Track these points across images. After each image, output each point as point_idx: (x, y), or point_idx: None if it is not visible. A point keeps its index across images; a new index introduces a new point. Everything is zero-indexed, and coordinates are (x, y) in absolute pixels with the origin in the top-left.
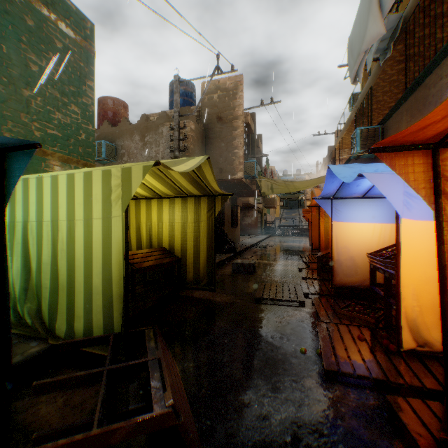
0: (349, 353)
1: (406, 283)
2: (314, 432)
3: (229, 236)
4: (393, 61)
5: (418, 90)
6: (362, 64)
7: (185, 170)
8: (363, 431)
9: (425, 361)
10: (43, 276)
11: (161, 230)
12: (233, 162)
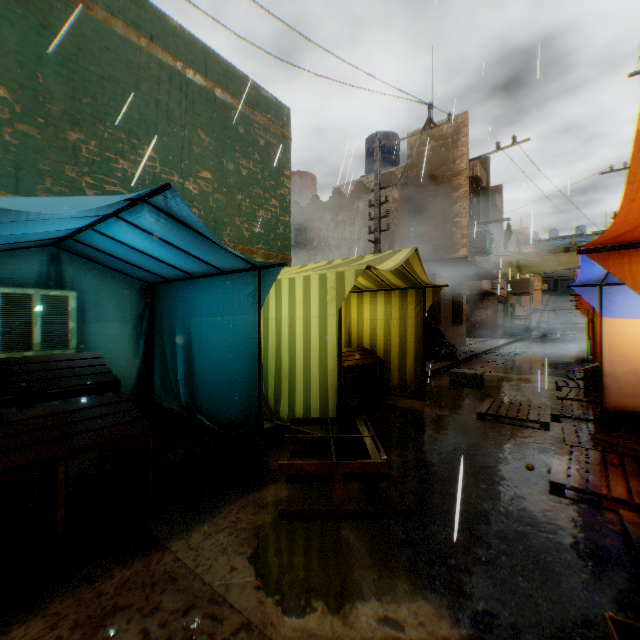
0: (589, 475)
1: None
2: (521, 521)
3: (448, 338)
4: None
5: None
6: None
7: (392, 267)
8: (578, 532)
9: None
10: (269, 366)
11: (361, 328)
12: (453, 236)
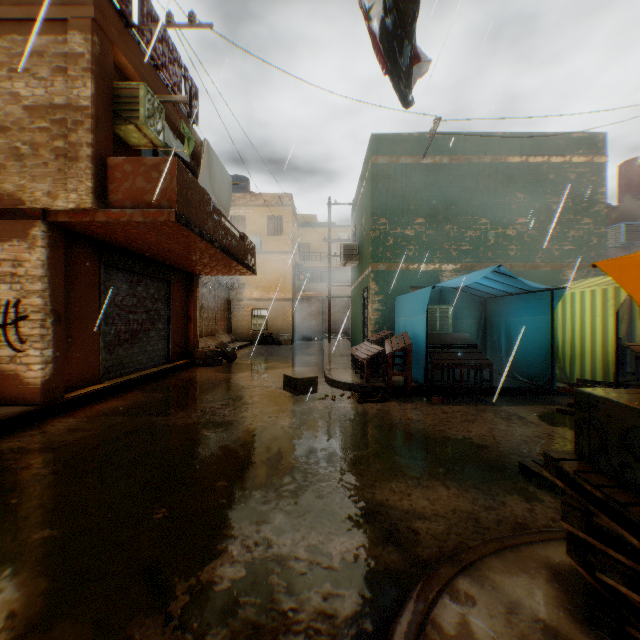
0: None
1: None
2: None
3: None
4: None
5: None
6: None
7: None
8: None
9: None
10: (564, 349)
11: None
12: None
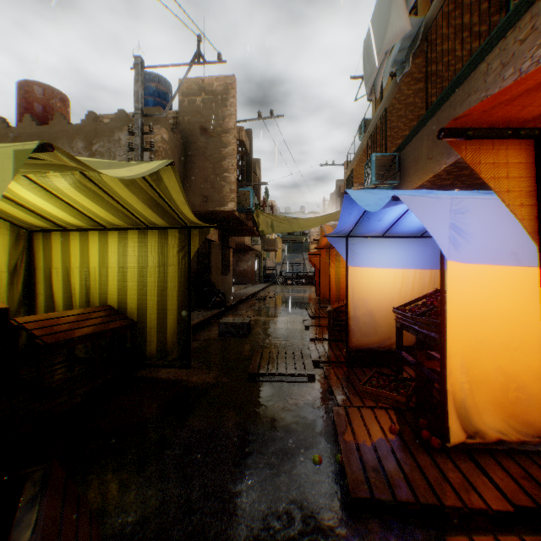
0: (382, 459)
1: (454, 350)
2: None
3: (218, 286)
4: (411, 79)
5: (443, 110)
6: (382, 71)
7: (126, 176)
8: None
9: (478, 458)
10: None
11: (105, 279)
12: (222, 189)
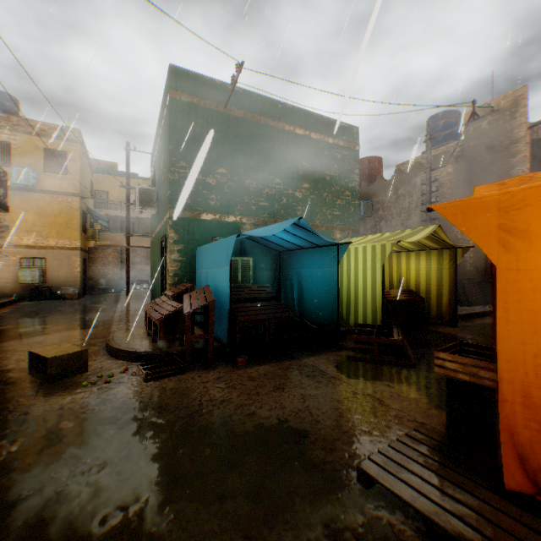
0: None
1: None
2: None
3: None
4: None
5: None
6: None
7: (418, 239)
8: None
9: None
10: (343, 297)
11: (408, 276)
12: None
